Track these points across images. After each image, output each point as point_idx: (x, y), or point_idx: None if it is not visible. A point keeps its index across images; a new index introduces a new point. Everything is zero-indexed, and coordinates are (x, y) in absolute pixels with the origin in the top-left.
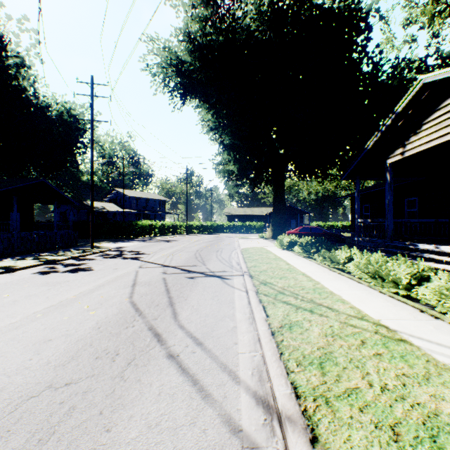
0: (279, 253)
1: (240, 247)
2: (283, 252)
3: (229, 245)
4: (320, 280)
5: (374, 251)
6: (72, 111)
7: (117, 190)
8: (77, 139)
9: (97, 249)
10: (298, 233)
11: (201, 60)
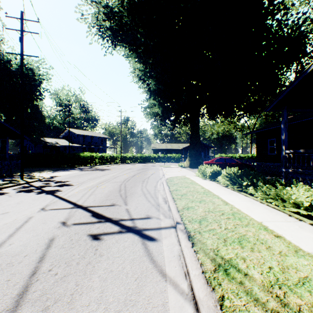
0: (204, 184)
1: (165, 176)
2: (207, 182)
3: (154, 174)
4: (312, 251)
5: (310, 184)
6: (29, 65)
7: (68, 129)
8: (34, 88)
9: (25, 180)
10: (214, 163)
11: (129, 6)
